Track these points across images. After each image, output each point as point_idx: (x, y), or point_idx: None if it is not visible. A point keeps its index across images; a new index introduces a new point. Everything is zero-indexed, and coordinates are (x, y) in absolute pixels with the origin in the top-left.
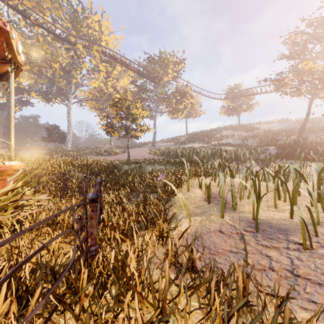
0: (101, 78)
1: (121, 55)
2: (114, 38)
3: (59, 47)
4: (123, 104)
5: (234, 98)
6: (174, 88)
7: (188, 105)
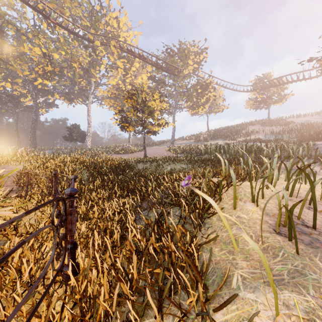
0: (119, 75)
1: (138, 49)
2: (132, 35)
3: (79, 46)
4: (139, 95)
5: (263, 89)
6: (195, 81)
7: (210, 98)
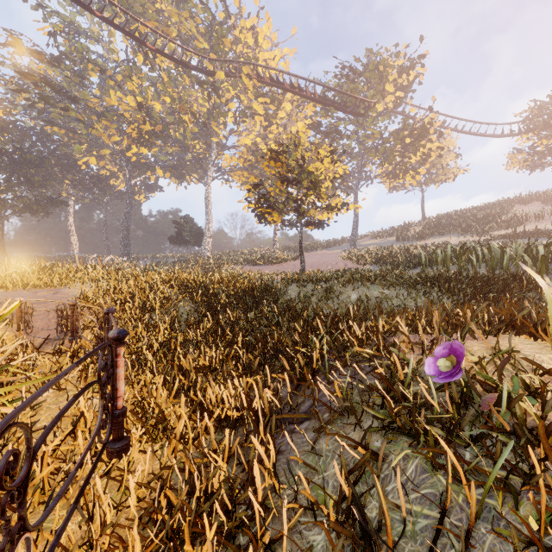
0: (257, 128)
1: (290, 74)
2: (280, 55)
3: (192, 86)
4: (291, 152)
5: (550, 126)
6: (398, 122)
7: (430, 153)
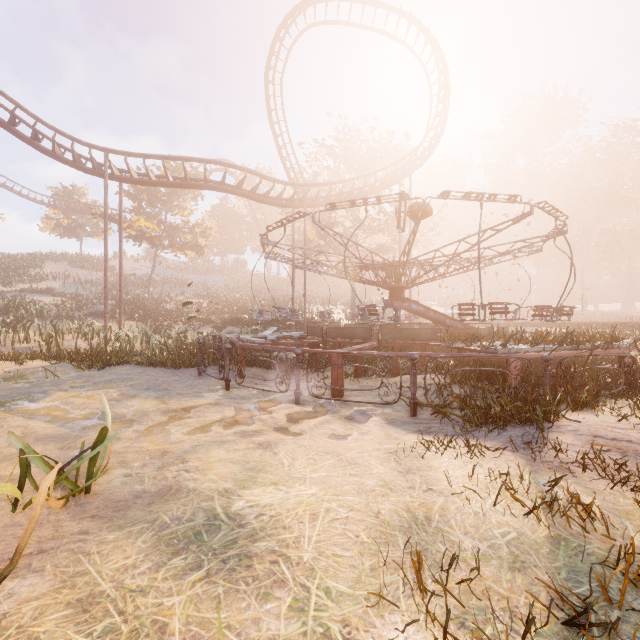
0: None
1: None
2: None
3: None
4: None
5: (71, 211)
6: None
7: None
